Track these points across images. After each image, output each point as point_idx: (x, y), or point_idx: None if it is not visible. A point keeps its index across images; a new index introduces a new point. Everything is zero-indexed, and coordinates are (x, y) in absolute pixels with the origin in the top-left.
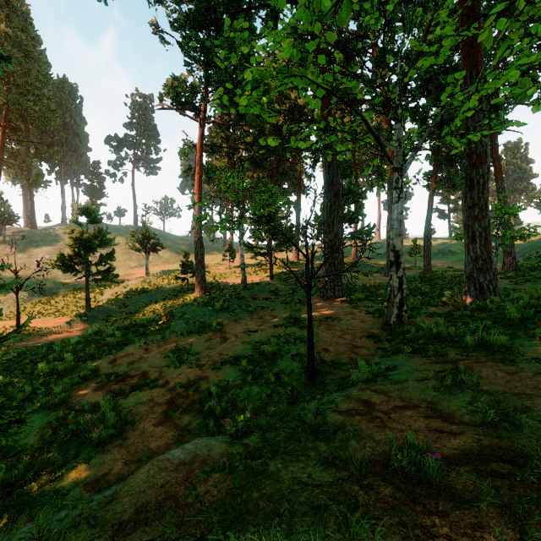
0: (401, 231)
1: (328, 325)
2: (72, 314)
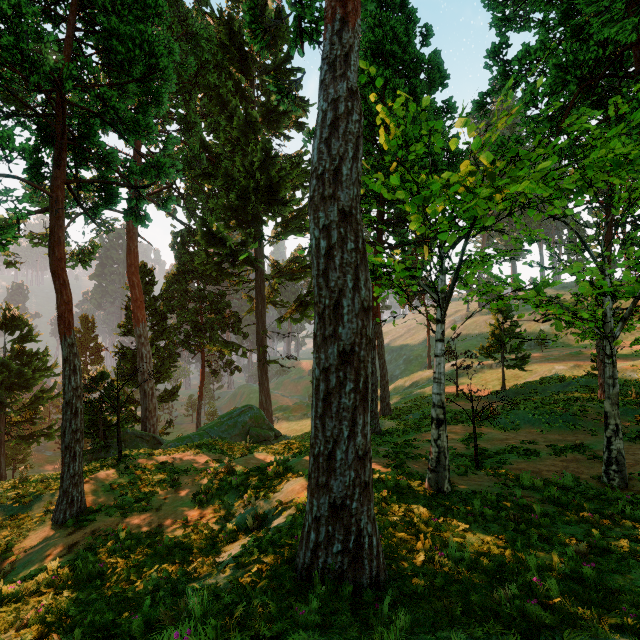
0: (609, 394)
1: (572, 459)
2: (497, 389)
